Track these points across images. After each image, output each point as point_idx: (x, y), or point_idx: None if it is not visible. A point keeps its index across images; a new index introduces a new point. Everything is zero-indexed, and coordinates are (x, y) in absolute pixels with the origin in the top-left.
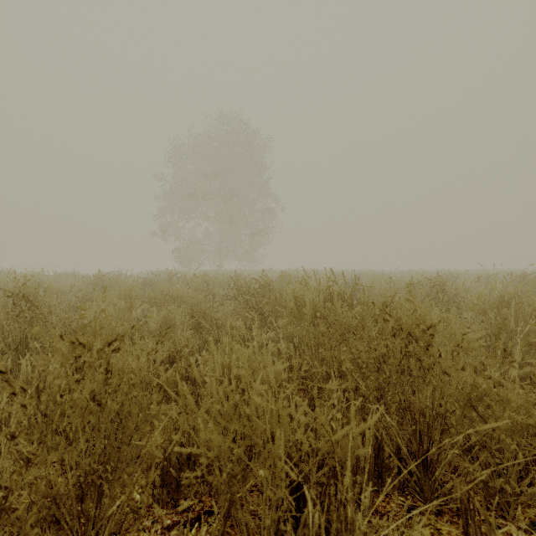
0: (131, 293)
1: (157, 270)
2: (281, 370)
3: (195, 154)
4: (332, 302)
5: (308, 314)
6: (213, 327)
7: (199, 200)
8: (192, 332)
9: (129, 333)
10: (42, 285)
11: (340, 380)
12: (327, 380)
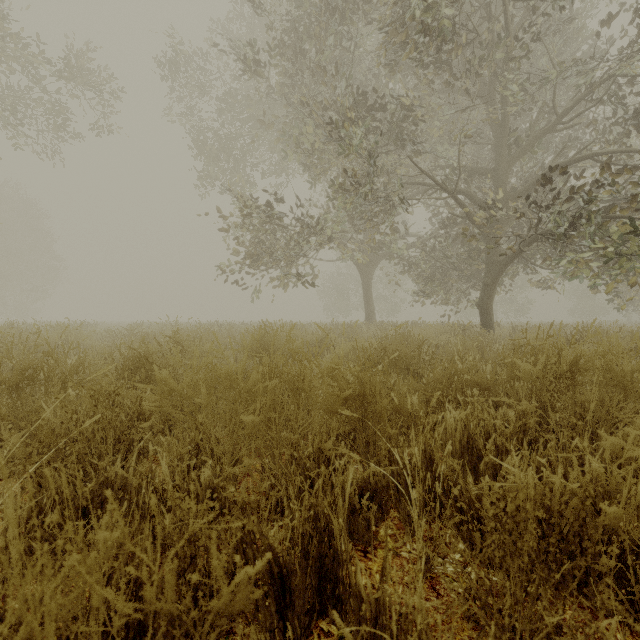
0: None
1: None
2: None
3: None
4: None
5: None
6: None
7: None
8: None
9: None
10: None
11: None
12: None
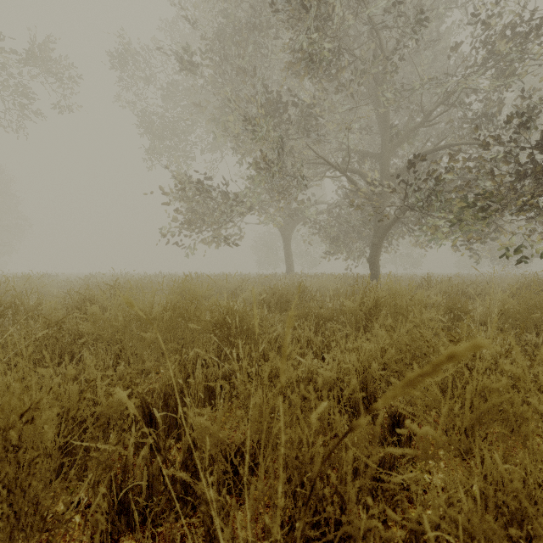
0: None
1: None
2: None
3: None
4: None
5: None
6: None
7: None
8: None
9: None
10: None
11: None
12: None
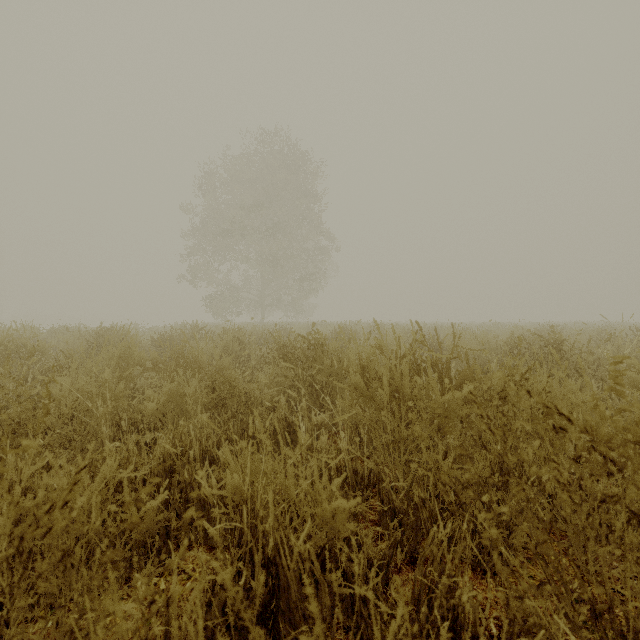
0: (129, 356)
1: (183, 322)
2: (346, 512)
3: (231, 181)
4: (417, 374)
5: (385, 396)
6: (241, 405)
7: (236, 237)
8: (207, 416)
9: (116, 417)
10: (14, 343)
11: (448, 521)
12: (421, 511)
